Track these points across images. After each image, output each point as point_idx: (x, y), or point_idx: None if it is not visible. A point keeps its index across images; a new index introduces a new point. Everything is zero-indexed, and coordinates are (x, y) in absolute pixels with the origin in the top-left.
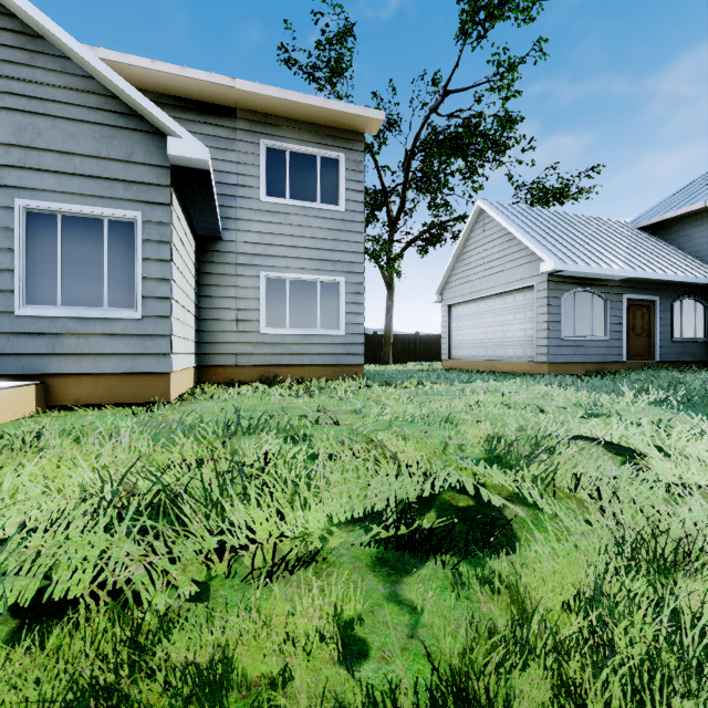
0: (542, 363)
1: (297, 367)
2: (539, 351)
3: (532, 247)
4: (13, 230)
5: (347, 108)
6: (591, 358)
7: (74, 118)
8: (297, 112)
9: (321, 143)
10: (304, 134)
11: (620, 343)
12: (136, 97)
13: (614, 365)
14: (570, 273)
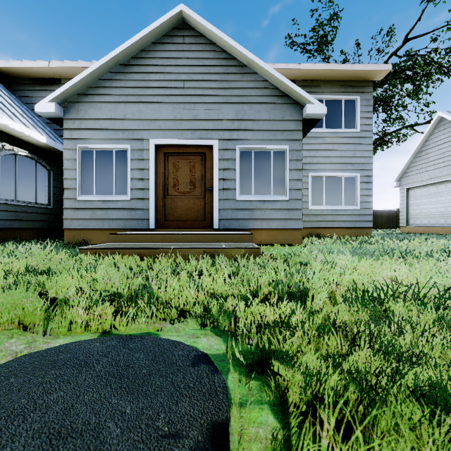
0: None
1: (329, 229)
2: None
3: None
4: (235, 160)
5: (366, 67)
6: None
7: (259, 102)
8: (332, 75)
9: (344, 91)
10: (334, 88)
11: None
12: (292, 87)
13: None
14: None
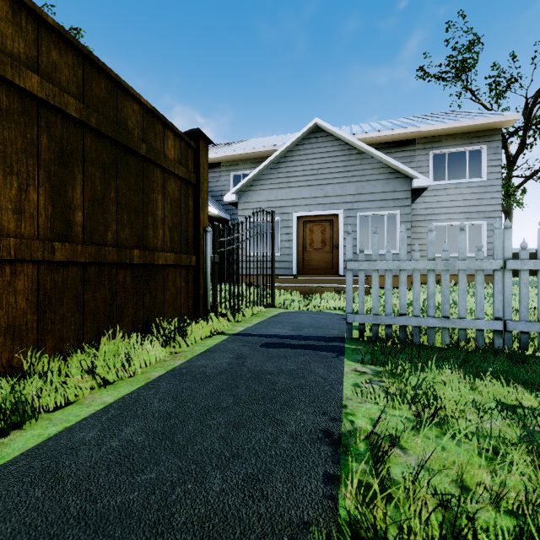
0: None
1: (452, 276)
2: None
3: None
4: (356, 224)
5: (490, 120)
6: None
7: (374, 179)
8: (453, 131)
9: (469, 143)
10: (457, 141)
11: None
12: (401, 167)
13: None
14: None
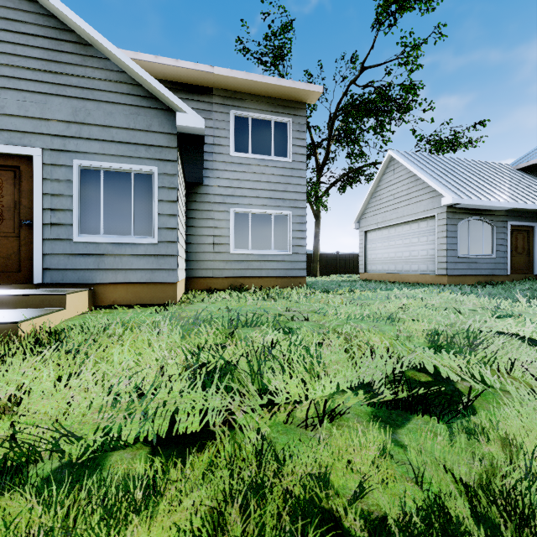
0: (442, 275)
1: (256, 278)
2: (439, 266)
3: (434, 185)
4: (72, 182)
5: (295, 85)
6: (481, 272)
7: (112, 102)
8: (257, 89)
9: (274, 111)
10: (262, 105)
11: (504, 260)
12: (155, 85)
13: (500, 277)
14: (464, 206)
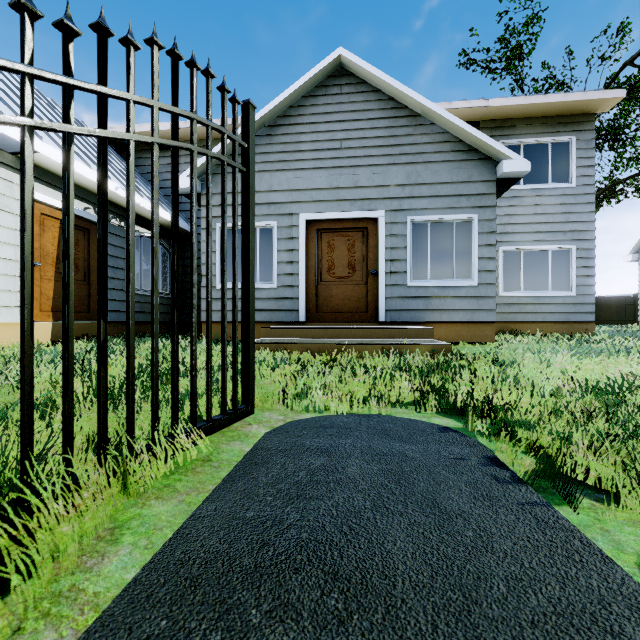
0: None
1: (529, 324)
2: None
3: None
4: (406, 236)
5: (586, 96)
6: None
7: (437, 161)
8: (533, 111)
9: (552, 131)
10: (536, 127)
11: None
12: (483, 139)
13: None
14: None
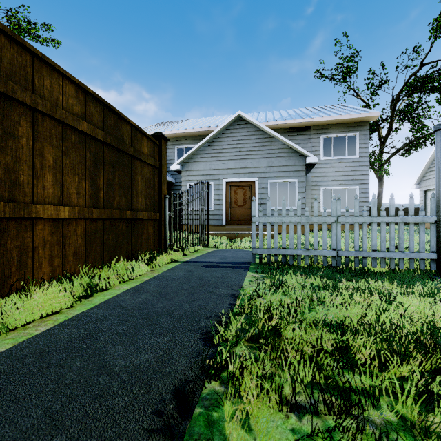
0: None
1: None
2: None
3: None
4: (267, 188)
5: (361, 115)
6: None
7: (280, 156)
8: (337, 122)
9: (347, 130)
10: (339, 129)
11: None
12: (298, 148)
13: None
14: None
